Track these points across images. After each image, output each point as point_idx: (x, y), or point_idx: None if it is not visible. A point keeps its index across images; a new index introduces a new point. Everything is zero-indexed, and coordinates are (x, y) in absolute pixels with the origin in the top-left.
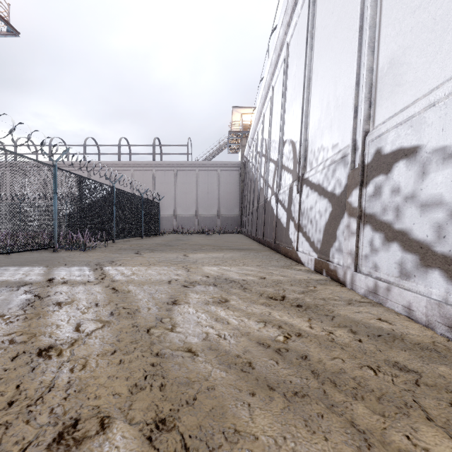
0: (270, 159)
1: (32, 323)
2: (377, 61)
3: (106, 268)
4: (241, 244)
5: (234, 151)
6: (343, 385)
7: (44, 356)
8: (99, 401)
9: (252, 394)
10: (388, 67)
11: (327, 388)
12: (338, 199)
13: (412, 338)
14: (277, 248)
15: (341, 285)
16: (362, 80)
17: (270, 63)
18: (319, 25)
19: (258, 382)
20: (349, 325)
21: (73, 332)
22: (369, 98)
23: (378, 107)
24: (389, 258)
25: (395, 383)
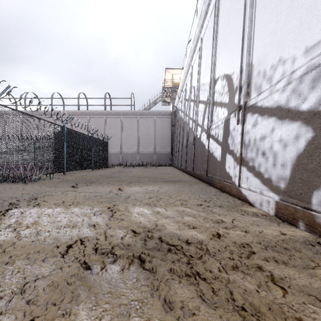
0: (199, 102)
1: None
2: None
3: (12, 212)
4: (174, 175)
5: (166, 103)
6: None
7: None
8: None
9: None
10: None
11: None
12: None
13: None
14: (210, 181)
15: None
16: None
17: (200, 15)
18: None
19: None
20: None
21: None
22: None
23: None
24: None
25: None
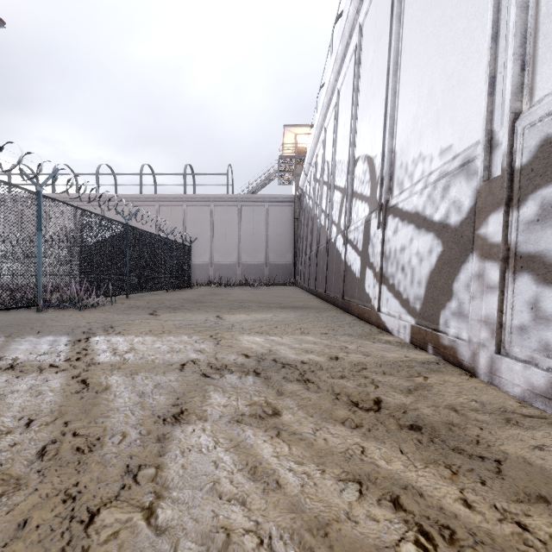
0: (334, 187)
1: None
2: None
3: (95, 339)
4: (296, 299)
5: (286, 182)
6: None
7: None
8: None
9: None
10: None
11: None
12: (456, 232)
13: None
14: (347, 307)
15: (467, 374)
16: (505, 30)
17: (335, 57)
18: None
19: None
20: (548, 495)
21: None
22: (520, 55)
23: (541, 67)
24: None
25: None
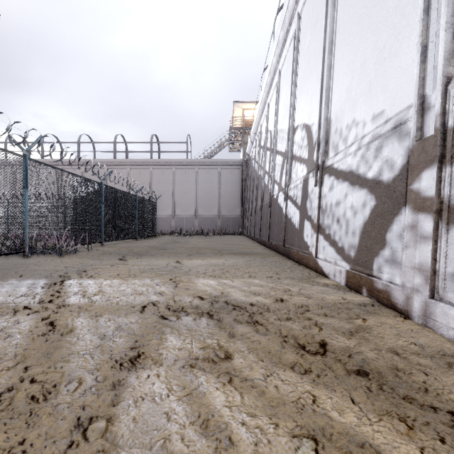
0: (276, 152)
1: None
2: None
3: (69, 282)
4: (244, 246)
5: (235, 149)
6: None
7: None
8: None
9: None
10: None
11: None
12: (388, 188)
13: None
14: (288, 253)
15: (402, 316)
16: (436, 2)
17: (277, 42)
18: None
19: None
20: None
21: None
22: (452, 24)
23: None
24: None
25: None
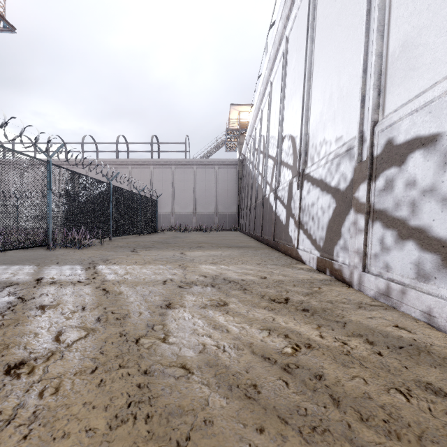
0: (268, 156)
1: (7, 332)
2: (387, 45)
3: (100, 267)
4: (239, 241)
5: (231, 149)
6: (371, 418)
7: (12, 374)
8: (67, 442)
9: (260, 431)
10: (400, 50)
11: (351, 421)
12: (343, 194)
13: (439, 351)
14: (276, 246)
15: (347, 286)
16: (370, 67)
17: (269, 58)
18: (321, 15)
19: (266, 413)
20: (364, 333)
21: (51, 343)
22: (378, 85)
23: (388, 95)
24: (403, 257)
25: (435, 414)
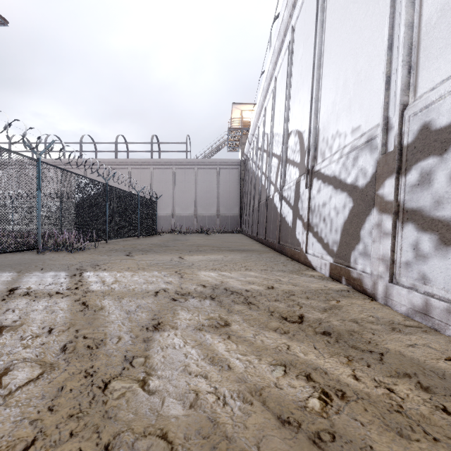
0: (272, 154)
1: None
2: (420, 13)
3: (87, 274)
4: (242, 244)
5: (233, 149)
6: None
7: None
8: None
9: None
10: (439, 16)
11: None
12: (362, 192)
13: None
14: (282, 250)
15: (369, 299)
16: (397, 42)
17: (273, 51)
18: None
19: None
20: (411, 373)
21: None
22: (407, 62)
23: (422, 71)
24: (448, 267)
25: None
